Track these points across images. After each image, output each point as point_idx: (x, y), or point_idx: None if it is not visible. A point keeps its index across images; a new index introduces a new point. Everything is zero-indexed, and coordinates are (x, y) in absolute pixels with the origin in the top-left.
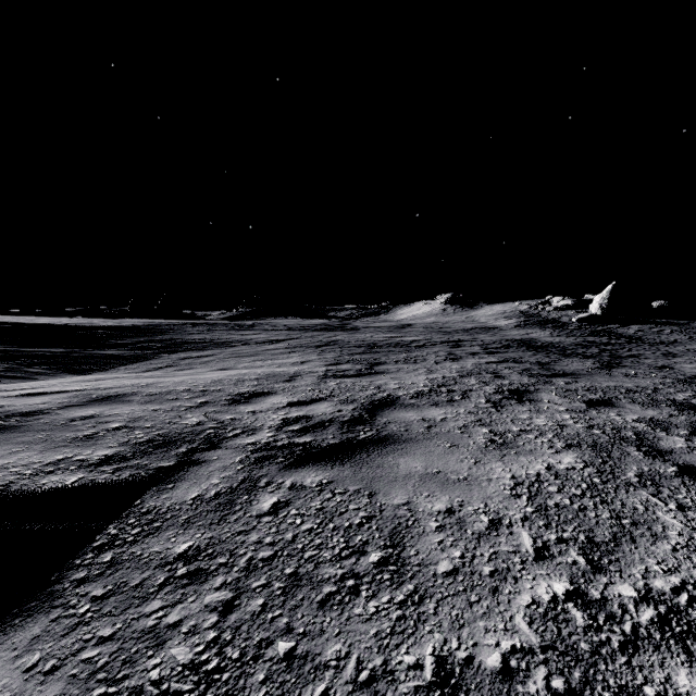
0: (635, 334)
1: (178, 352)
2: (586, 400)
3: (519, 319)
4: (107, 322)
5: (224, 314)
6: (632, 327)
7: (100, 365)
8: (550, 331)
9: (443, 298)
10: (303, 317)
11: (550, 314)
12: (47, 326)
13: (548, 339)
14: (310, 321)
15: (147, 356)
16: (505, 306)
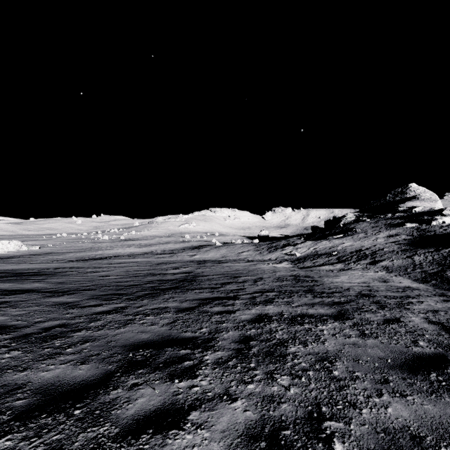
0: None
1: None
2: (251, 270)
3: None
4: None
5: None
6: None
7: None
8: None
9: None
10: None
11: None
12: None
13: (75, 301)
14: None
15: None
16: None
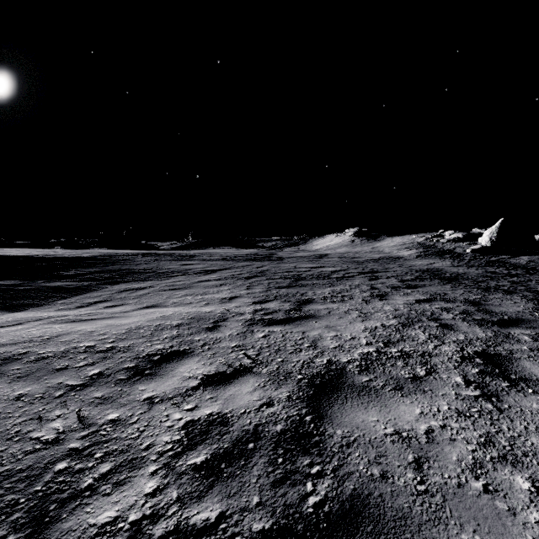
0: (528, 264)
1: (121, 283)
2: None
3: (418, 249)
4: (71, 253)
5: (174, 245)
6: (522, 258)
7: (39, 300)
8: (450, 261)
9: (351, 231)
10: (237, 246)
11: (445, 246)
12: (13, 258)
13: (453, 270)
14: (242, 250)
15: (90, 287)
16: (403, 238)
